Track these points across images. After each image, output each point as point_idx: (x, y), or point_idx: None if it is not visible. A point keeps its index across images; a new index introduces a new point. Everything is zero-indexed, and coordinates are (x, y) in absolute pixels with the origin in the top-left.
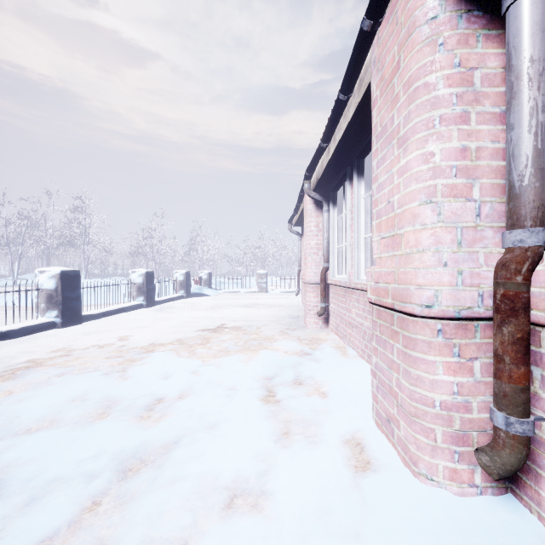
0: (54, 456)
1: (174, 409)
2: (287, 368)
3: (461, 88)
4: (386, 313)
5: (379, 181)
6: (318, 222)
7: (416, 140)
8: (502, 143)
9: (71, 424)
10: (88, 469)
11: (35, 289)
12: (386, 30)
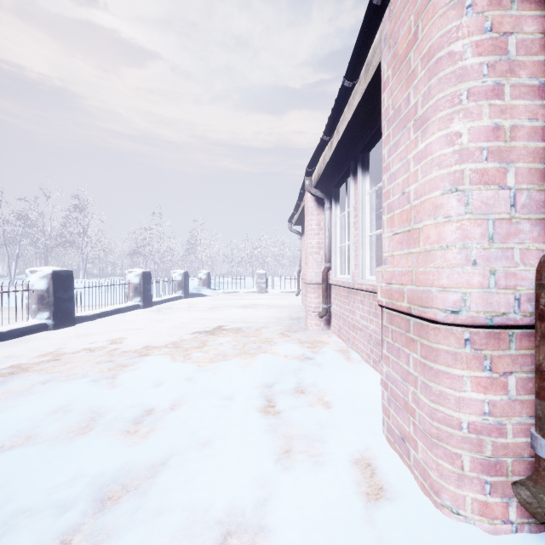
0: (24, 482)
1: (164, 422)
2: (288, 374)
3: (494, 56)
4: (399, 318)
5: (391, 171)
6: (320, 220)
7: (439, 120)
8: (541, 121)
9: (48, 441)
10: (61, 498)
11: (25, 289)
12: (399, 0)
